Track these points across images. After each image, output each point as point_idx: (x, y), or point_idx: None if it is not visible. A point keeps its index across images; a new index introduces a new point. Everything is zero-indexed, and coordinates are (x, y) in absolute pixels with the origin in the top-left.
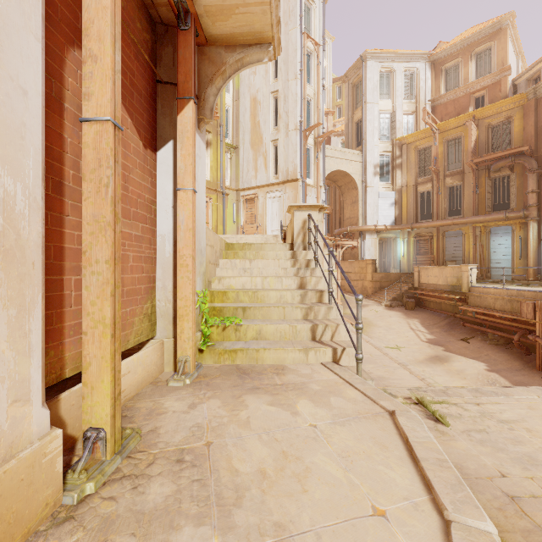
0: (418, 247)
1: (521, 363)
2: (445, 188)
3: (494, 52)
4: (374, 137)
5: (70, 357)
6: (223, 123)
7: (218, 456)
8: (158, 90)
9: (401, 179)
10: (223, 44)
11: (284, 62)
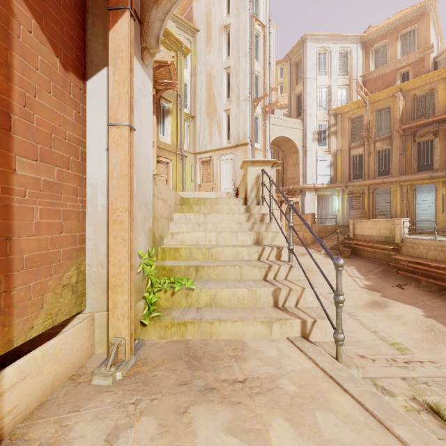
0: (351, 203)
1: None
2: (375, 151)
3: (418, 33)
4: (313, 108)
5: None
6: (182, 94)
7: None
8: (88, 4)
9: (336, 144)
10: None
11: (236, 41)
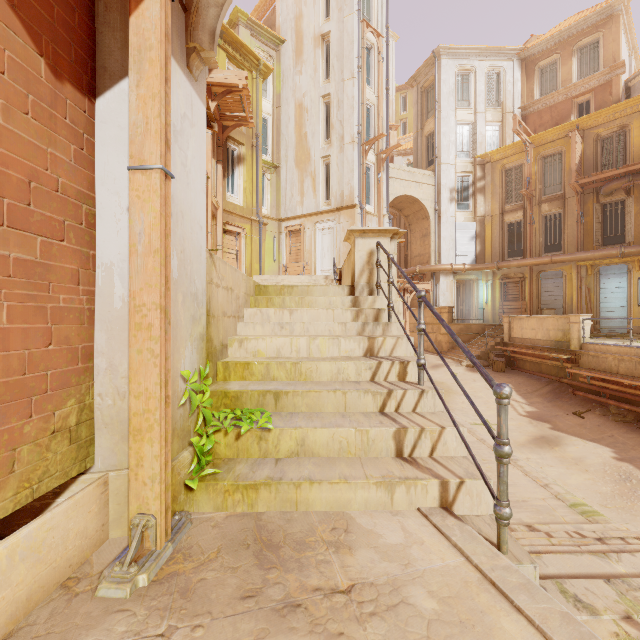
0: (506, 292)
1: None
2: (541, 217)
3: (603, 46)
4: (450, 154)
5: None
6: (259, 133)
7: None
8: None
9: (484, 206)
10: None
11: (338, 57)
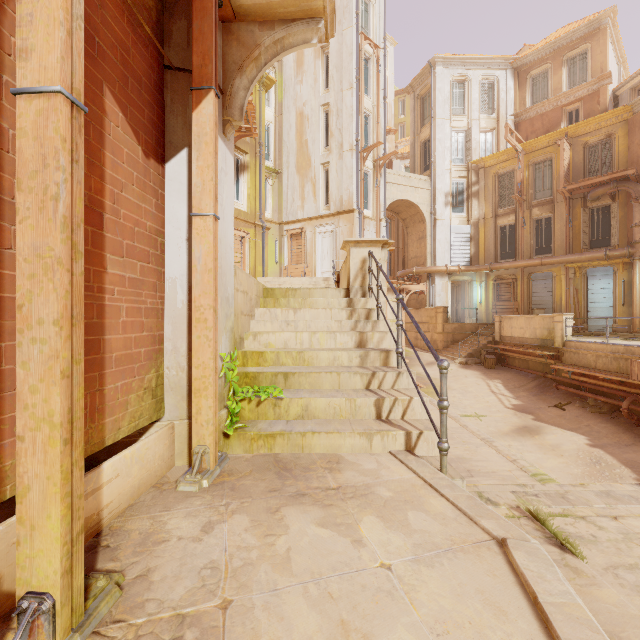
0: (499, 292)
1: (631, 437)
2: (532, 221)
3: (591, 57)
4: (445, 160)
5: (14, 466)
6: (262, 142)
7: (239, 631)
8: (167, 79)
9: (478, 210)
10: (257, 19)
11: (337, 68)
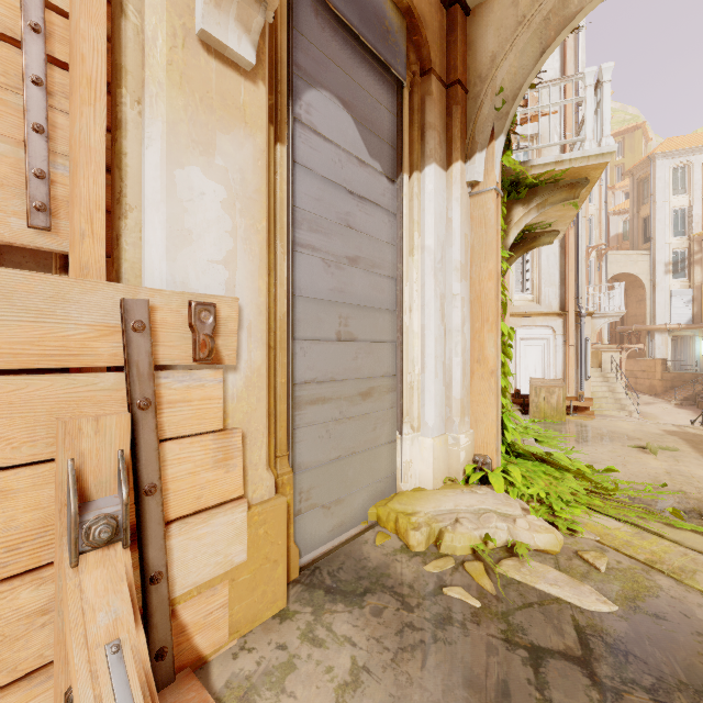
0: None
1: None
2: None
3: None
4: (665, 235)
5: None
6: None
7: None
8: None
9: (701, 275)
10: None
11: None
